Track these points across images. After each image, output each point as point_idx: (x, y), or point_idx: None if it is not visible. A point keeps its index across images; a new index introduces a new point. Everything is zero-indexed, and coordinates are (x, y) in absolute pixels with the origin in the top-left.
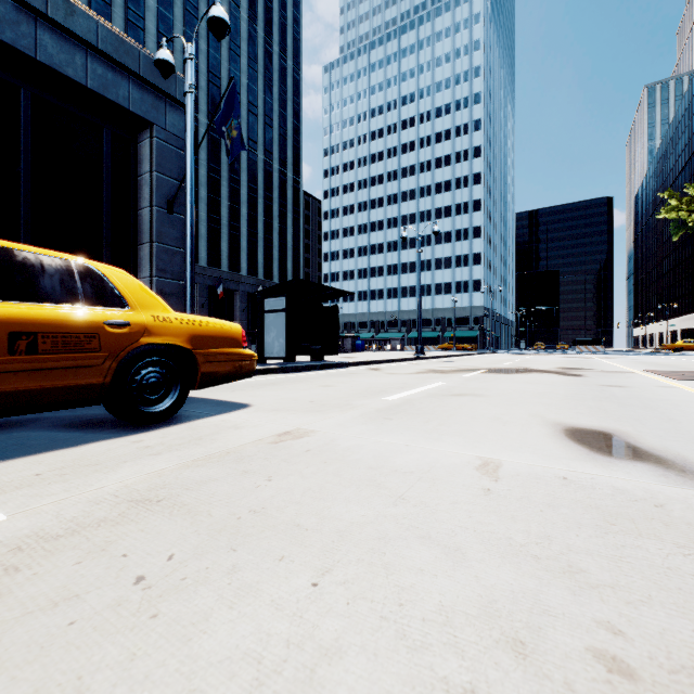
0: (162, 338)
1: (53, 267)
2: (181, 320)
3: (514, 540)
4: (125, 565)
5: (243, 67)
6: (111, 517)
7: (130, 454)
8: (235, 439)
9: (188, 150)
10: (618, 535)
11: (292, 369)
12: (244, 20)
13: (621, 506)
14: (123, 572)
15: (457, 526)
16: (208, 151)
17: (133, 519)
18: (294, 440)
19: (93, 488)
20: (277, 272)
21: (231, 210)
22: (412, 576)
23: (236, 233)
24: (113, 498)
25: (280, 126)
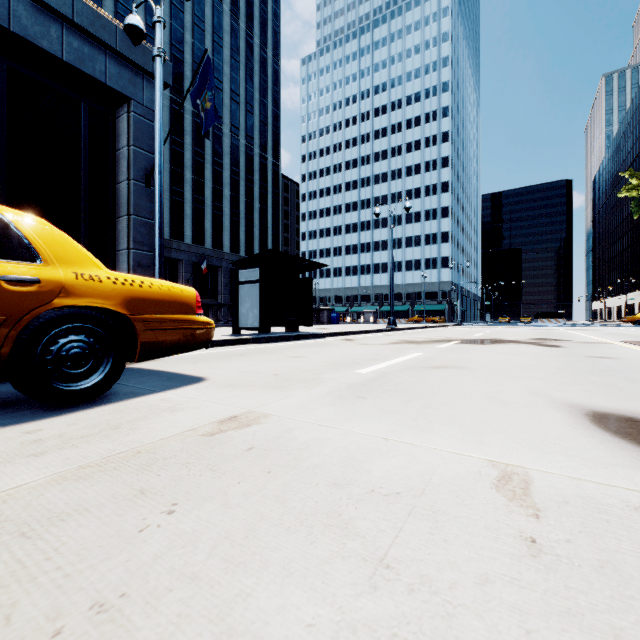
0: (85, 300)
1: None
2: (115, 279)
3: None
4: None
5: (226, 58)
6: None
7: (1, 455)
8: (161, 428)
9: (156, 115)
10: None
11: (265, 339)
12: (227, 13)
13: None
14: None
15: None
16: (193, 136)
17: None
18: (237, 430)
19: None
20: (257, 250)
21: (215, 192)
22: None
23: (220, 213)
24: None
25: (260, 113)
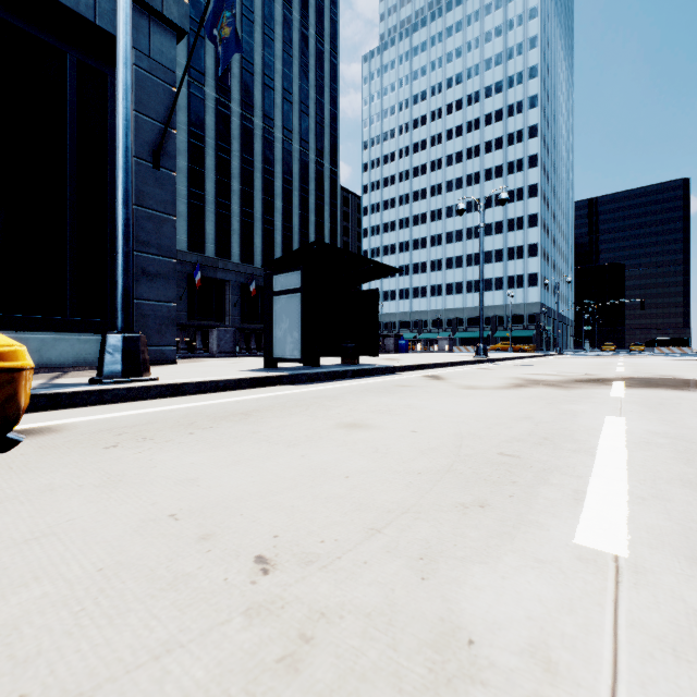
0: None
1: None
2: None
3: None
4: None
5: (277, 52)
6: None
7: None
8: None
9: None
10: None
11: (307, 377)
12: (279, 2)
13: None
14: None
15: None
16: (241, 141)
17: None
18: None
19: None
20: None
21: (265, 204)
22: None
23: (271, 228)
24: None
25: (316, 114)
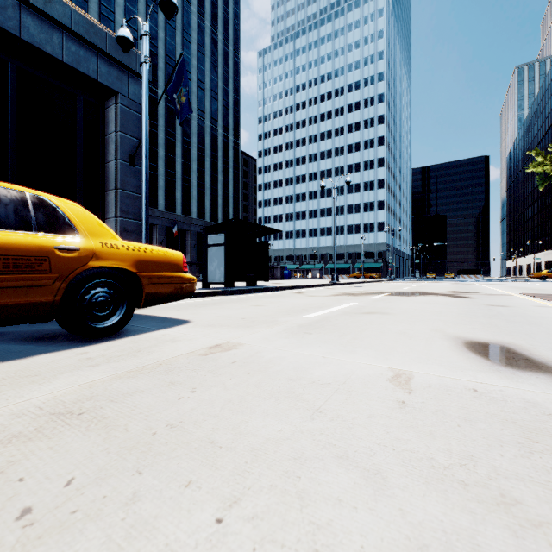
0: (109, 262)
1: (8, 197)
2: (128, 247)
3: (436, 461)
4: (16, 492)
5: (193, 52)
6: (25, 432)
7: (70, 366)
8: (170, 351)
9: (143, 110)
10: (544, 454)
11: (230, 292)
12: (194, 14)
13: (538, 421)
14: (10, 501)
15: (375, 443)
16: (166, 119)
17: (47, 435)
18: (222, 352)
19: (22, 400)
20: (220, 216)
21: (184, 166)
22: (329, 509)
23: (188, 184)
24: (36, 410)
25: (223, 99)
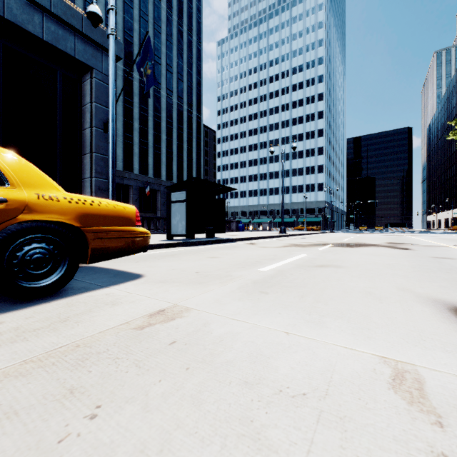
0: (45, 216)
1: None
2: (70, 199)
3: None
4: None
5: (163, 41)
6: None
7: None
8: (101, 322)
9: (110, 78)
10: None
11: (190, 243)
12: (164, 9)
13: None
14: None
15: None
16: (140, 97)
17: None
18: (163, 324)
19: None
20: (186, 178)
21: (155, 137)
22: None
23: (159, 152)
24: None
25: (188, 80)
